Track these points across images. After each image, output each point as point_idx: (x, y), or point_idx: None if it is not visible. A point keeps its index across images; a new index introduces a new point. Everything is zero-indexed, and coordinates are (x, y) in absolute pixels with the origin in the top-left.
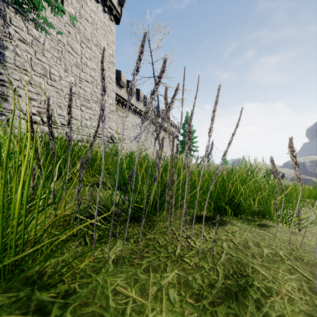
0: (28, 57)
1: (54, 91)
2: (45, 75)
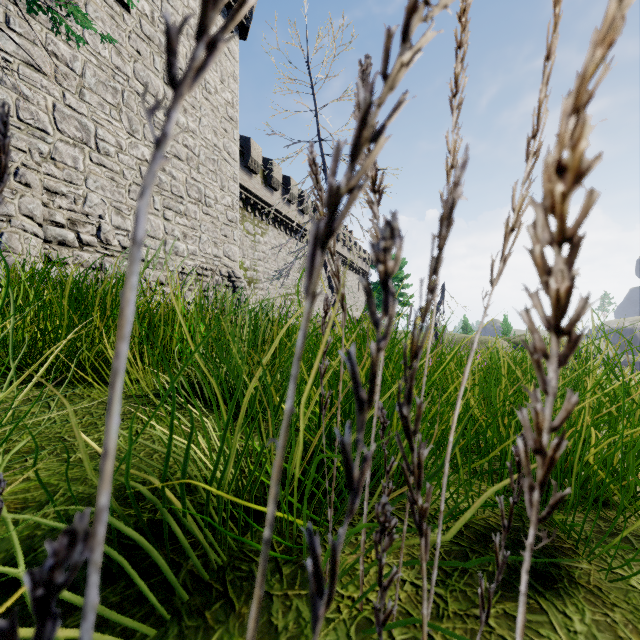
0: (48, 102)
1: (106, 176)
2: (85, 142)
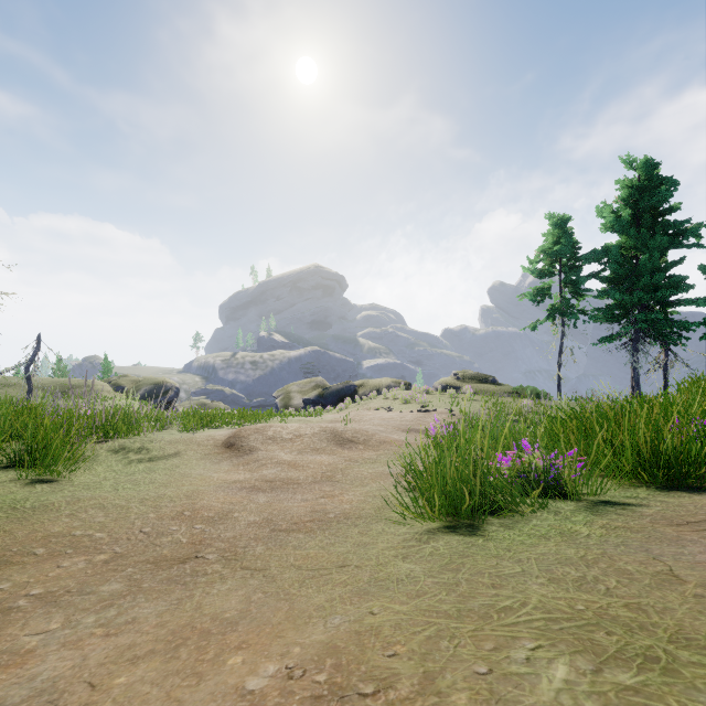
0: None
1: None
2: None
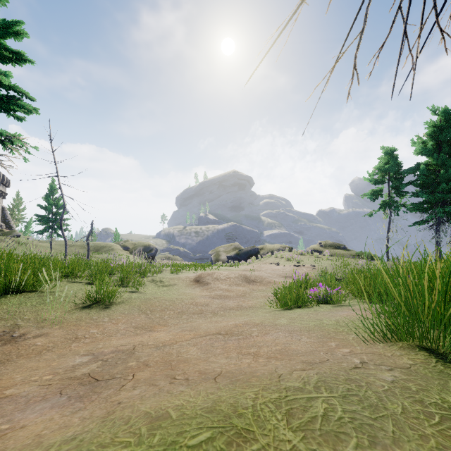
0: None
1: None
2: None
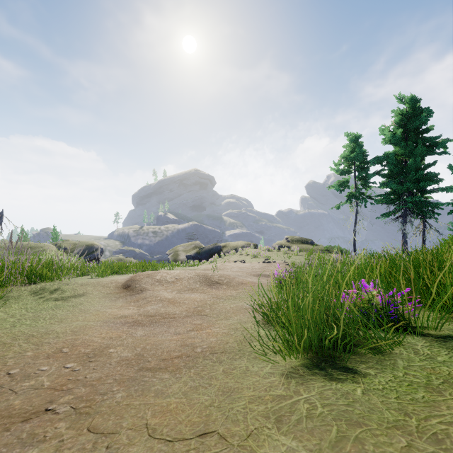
0: None
1: None
2: None
